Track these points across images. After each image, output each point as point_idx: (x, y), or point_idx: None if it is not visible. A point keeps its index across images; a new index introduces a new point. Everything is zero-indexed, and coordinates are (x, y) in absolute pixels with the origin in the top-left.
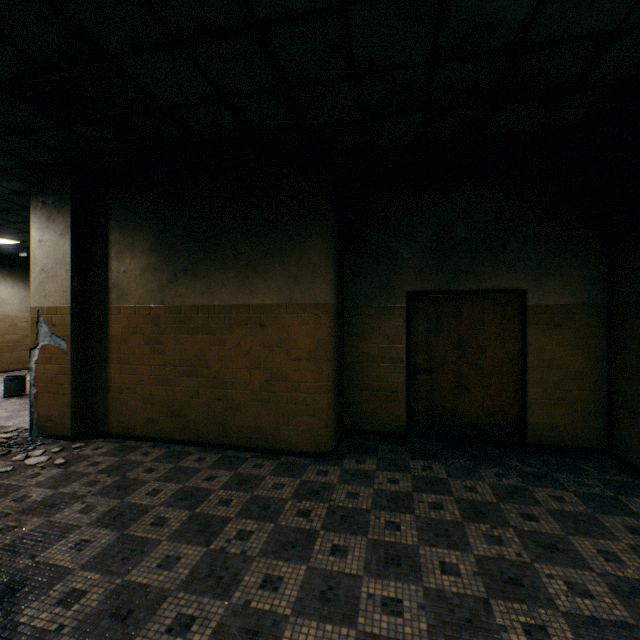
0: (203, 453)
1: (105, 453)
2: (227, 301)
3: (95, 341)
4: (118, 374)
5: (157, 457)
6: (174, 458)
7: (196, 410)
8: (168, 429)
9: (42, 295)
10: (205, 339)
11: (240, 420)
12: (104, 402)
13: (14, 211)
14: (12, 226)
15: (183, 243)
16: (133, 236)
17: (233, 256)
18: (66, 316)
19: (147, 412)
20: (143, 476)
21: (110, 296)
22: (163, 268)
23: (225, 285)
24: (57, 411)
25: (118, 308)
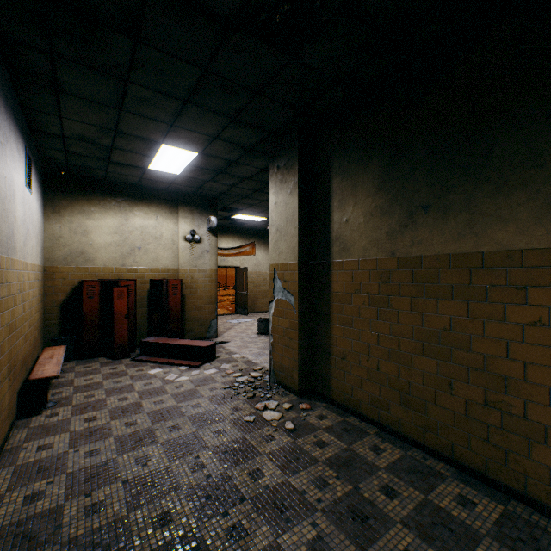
0: (463, 486)
1: (329, 428)
2: (508, 244)
3: (317, 298)
4: (339, 336)
5: (391, 463)
6: (417, 477)
7: (444, 409)
8: (400, 420)
9: (276, 253)
10: (461, 305)
11: (541, 457)
12: (326, 364)
13: (261, 190)
14: (262, 205)
15: (422, 169)
16: (355, 178)
17: (523, 165)
18: (294, 272)
19: (372, 389)
20: (381, 501)
21: (331, 250)
22: (393, 209)
23: (503, 218)
24: (287, 363)
25: (339, 263)
